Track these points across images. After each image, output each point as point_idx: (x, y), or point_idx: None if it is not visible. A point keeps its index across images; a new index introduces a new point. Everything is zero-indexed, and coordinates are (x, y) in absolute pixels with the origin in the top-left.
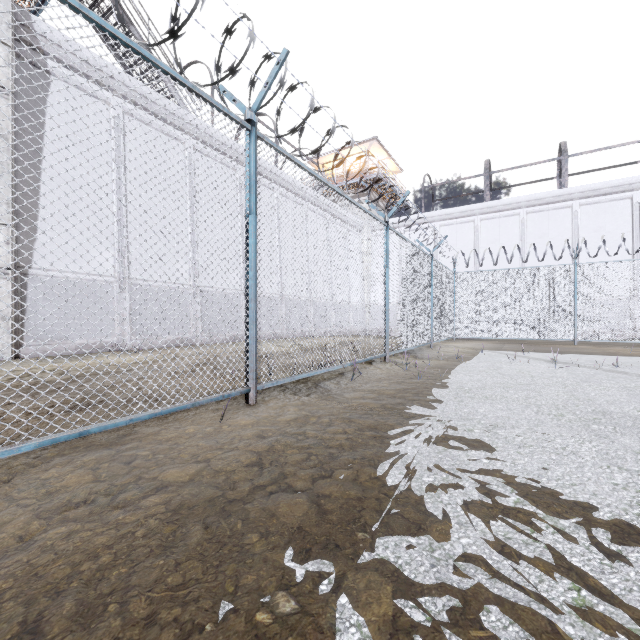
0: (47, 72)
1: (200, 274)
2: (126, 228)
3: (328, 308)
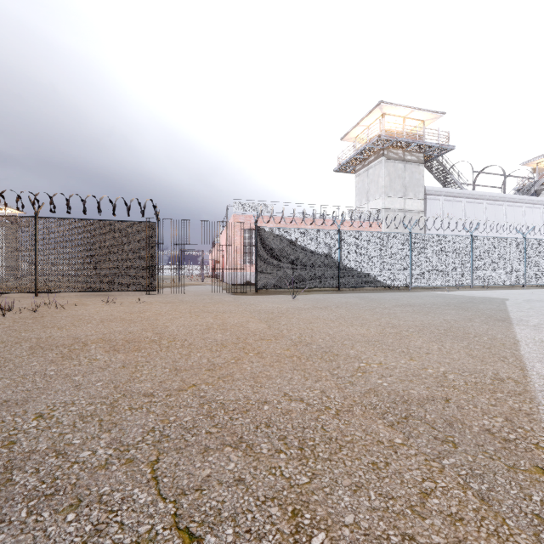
0: (426, 199)
1: (516, 265)
2: (508, 261)
3: (543, 269)
